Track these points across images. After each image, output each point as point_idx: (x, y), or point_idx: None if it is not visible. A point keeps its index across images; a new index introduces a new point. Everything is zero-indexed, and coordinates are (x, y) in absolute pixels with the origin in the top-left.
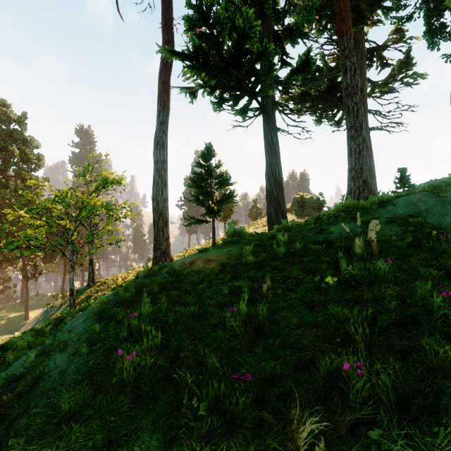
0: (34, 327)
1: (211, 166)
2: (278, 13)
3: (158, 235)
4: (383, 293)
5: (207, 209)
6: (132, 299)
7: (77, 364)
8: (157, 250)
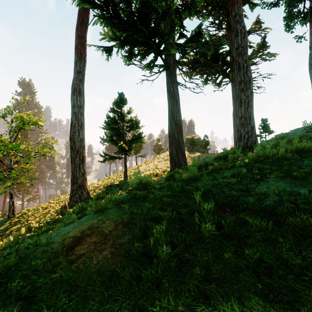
0: None
1: (123, 112)
2: None
3: (75, 170)
4: None
5: (119, 148)
6: None
7: None
8: (74, 184)
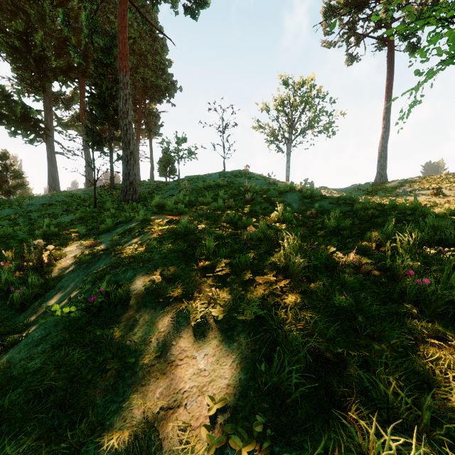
0: None
1: (7, 165)
2: (56, 93)
3: None
4: None
5: (4, 191)
6: None
7: None
8: None
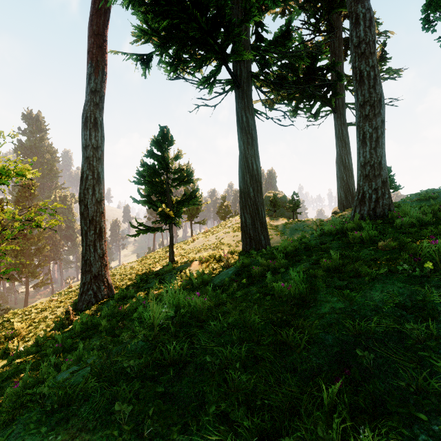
0: None
1: (166, 156)
2: None
3: (87, 251)
4: None
5: (160, 215)
6: None
7: None
8: (86, 274)
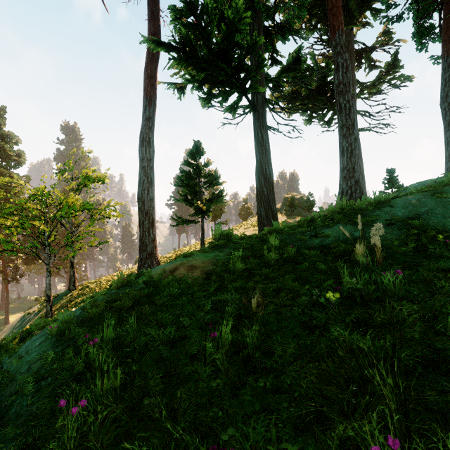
0: (9, 335)
1: (199, 165)
2: (269, 8)
3: (143, 236)
4: (399, 316)
5: (195, 209)
6: (98, 316)
7: (18, 408)
8: (143, 252)
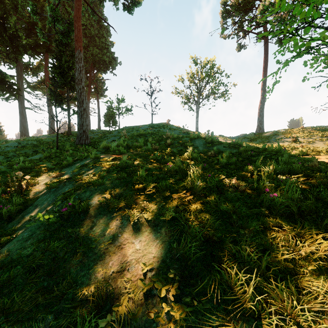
0: None
1: None
2: (26, 63)
3: None
4: None
5: None
6: None
7: None
8: None
